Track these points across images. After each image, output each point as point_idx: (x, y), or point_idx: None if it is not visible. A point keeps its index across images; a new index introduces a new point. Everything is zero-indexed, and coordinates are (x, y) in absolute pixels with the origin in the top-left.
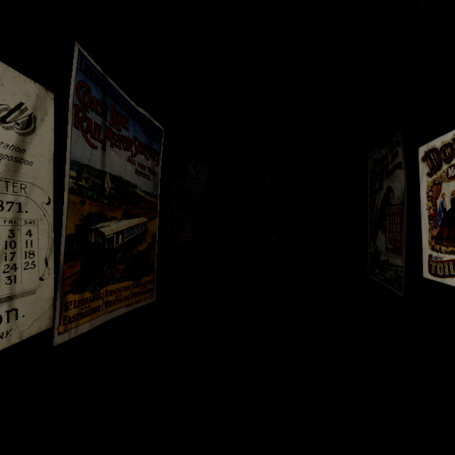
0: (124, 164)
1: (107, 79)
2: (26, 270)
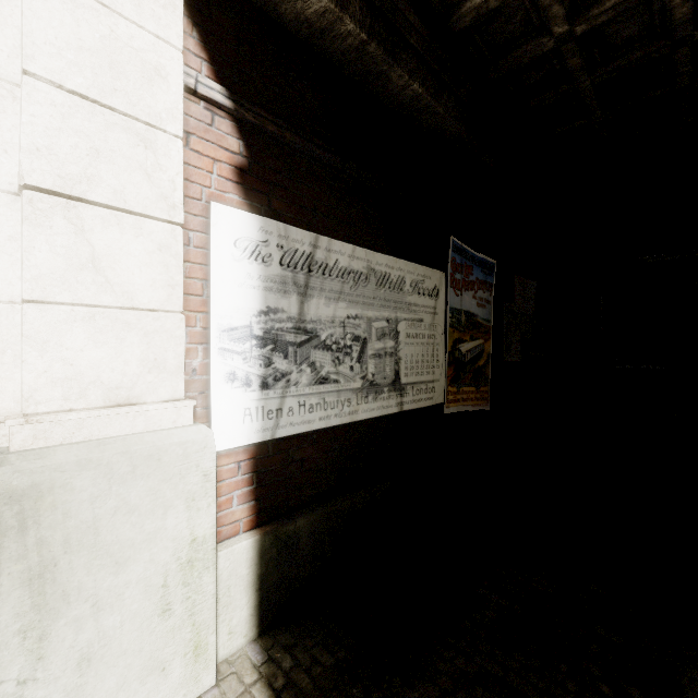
0: (471, 301)
1: (463, 247)
2: (437, 369)
